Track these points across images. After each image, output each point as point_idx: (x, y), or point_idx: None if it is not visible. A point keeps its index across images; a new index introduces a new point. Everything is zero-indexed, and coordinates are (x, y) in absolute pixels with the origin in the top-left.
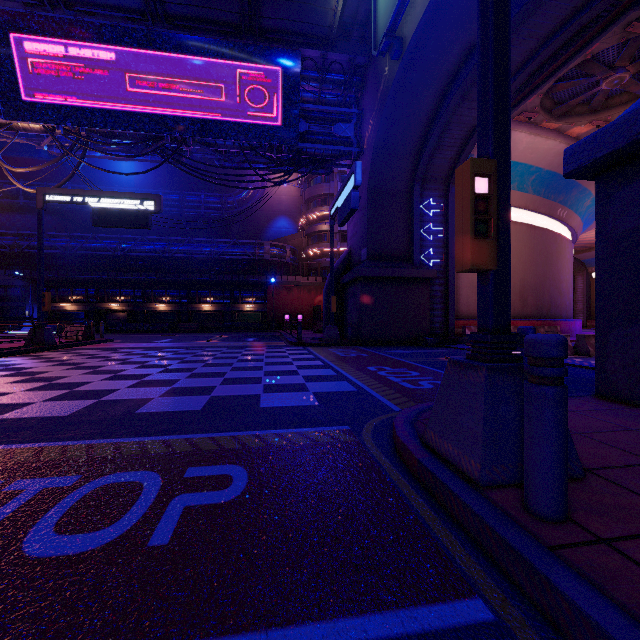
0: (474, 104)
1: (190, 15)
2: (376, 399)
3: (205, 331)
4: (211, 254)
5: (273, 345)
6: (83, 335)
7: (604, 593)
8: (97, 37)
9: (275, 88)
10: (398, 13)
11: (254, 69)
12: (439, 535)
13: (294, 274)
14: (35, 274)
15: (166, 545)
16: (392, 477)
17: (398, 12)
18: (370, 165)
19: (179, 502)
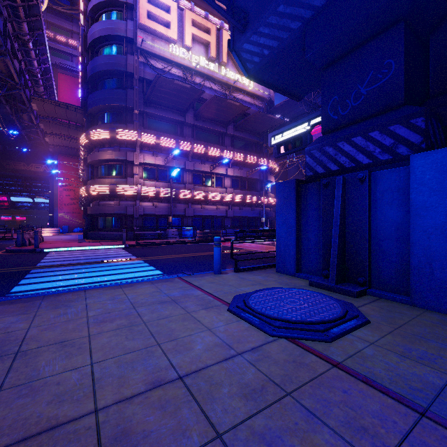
0: None
1: None
2: None
3: None
4: None
5: None
6: None
7: None
8: None
9: None
10: None
11: None
12: None
13: None
14: None
15: None
16: None
17: None
18: None
19: None
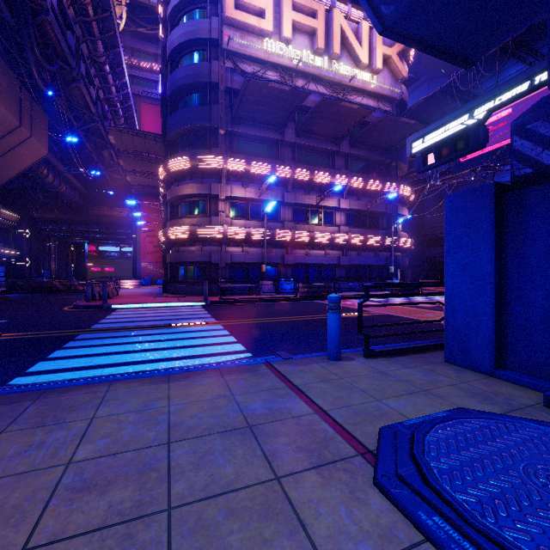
0: None
1: None
2: None
3: None
4: None
5: None
6: None
7: None
8: None
9: None
10: None
11: None
12: None
13: None
14: None
15: None
16: None
17: None
18: None
19: None
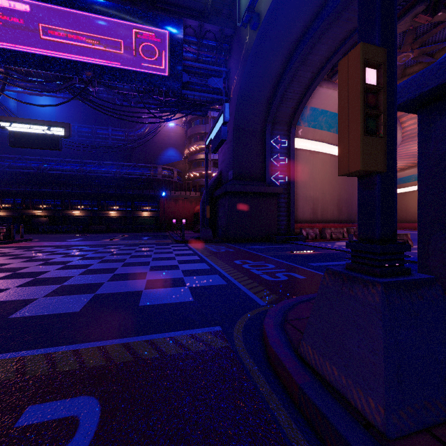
0: (309, 68)
1: None
2: (243, 293)
3: (111, 231)
4: (116, 174)
5: (162, 242)
6: (3, 236)
7: None
8: None
9: (163, 46)
10: None
11: (147, 30)
12: None
13: (180, 190)
14: None
15: None
16: (270, 404)
17: None
18: (235, 109)
19: None
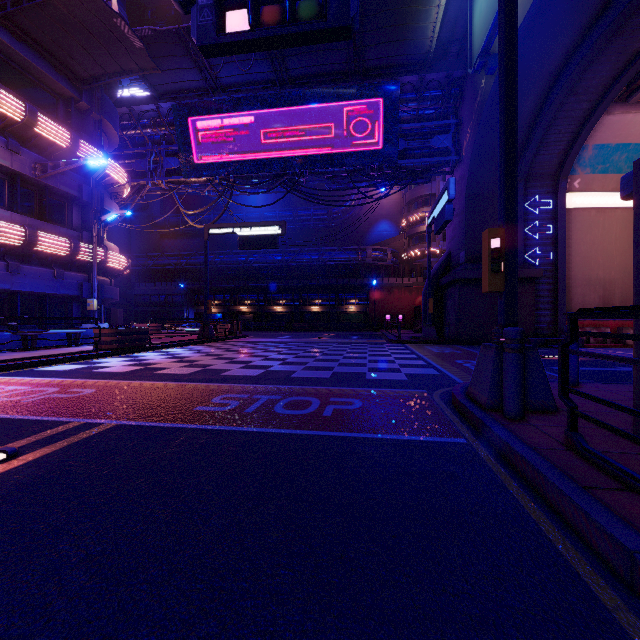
0: (583, 97)
1: (307, 74)
2: (452, 379)
3: (314, 330)
4: (319, 261)
5: (375, 342)
6: (230, 331)
7: (512, 432)
8: (242, 107)
9: (376, 117)
10: (491, 36)
11: (358, 105)
12: (457, 426)
13: (395, 275)
14: (190, 285)
15: (330, 416)
16: (443, 410)
17: (491, 35)
18: (468, 172)
19: (331, 407)
